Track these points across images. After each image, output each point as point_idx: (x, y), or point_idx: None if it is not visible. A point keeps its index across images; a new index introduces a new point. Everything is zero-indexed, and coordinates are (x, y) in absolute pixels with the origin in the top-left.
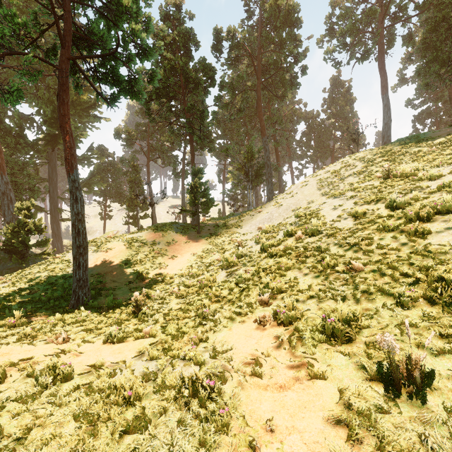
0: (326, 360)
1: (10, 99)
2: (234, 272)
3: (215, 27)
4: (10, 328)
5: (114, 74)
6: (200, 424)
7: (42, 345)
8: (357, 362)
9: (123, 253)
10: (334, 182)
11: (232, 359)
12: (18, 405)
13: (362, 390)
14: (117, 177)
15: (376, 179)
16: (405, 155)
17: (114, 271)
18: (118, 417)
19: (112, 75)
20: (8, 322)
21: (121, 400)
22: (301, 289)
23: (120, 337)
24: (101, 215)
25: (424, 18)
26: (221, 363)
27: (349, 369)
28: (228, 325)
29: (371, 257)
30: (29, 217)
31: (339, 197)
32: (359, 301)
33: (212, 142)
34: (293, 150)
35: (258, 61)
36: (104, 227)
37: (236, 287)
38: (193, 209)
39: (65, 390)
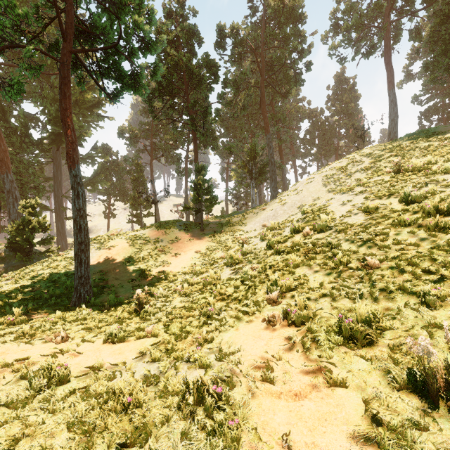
0: (345, 365)
1: (11, 92)
2: (239, 270)
3: (219, 23)
4: (9, 325)
5: (116, 69)
6: (206, 438)
7: (39, 344)
8: (381, 368)
9: (126, 251)
10: (340, 178)
11: (239, 362)
12: (7, 411)
13: (391, 401)
14: (121, 176)
15: (386, 174)
16: (415, 149)
17: (117, 269)
18: (115, 427)
19: (115, 70)
20: (7, 320)
21: (120, 407)
22: (312, 287)
23: (121, 336)
24: (105, 213)
25: (430, 13)
26: (228, 366)
27: (372, 375)
28: (234, 325)
29: (387, 253)
30: (33, 215)
31: (347, 192)
32: (378, 300)
33: (215, 140)
34: (297, 147)
35: (262, 58)
36: (108, 226)
37: (241, 285)
38: (196, 207)
39: (59, 395)
